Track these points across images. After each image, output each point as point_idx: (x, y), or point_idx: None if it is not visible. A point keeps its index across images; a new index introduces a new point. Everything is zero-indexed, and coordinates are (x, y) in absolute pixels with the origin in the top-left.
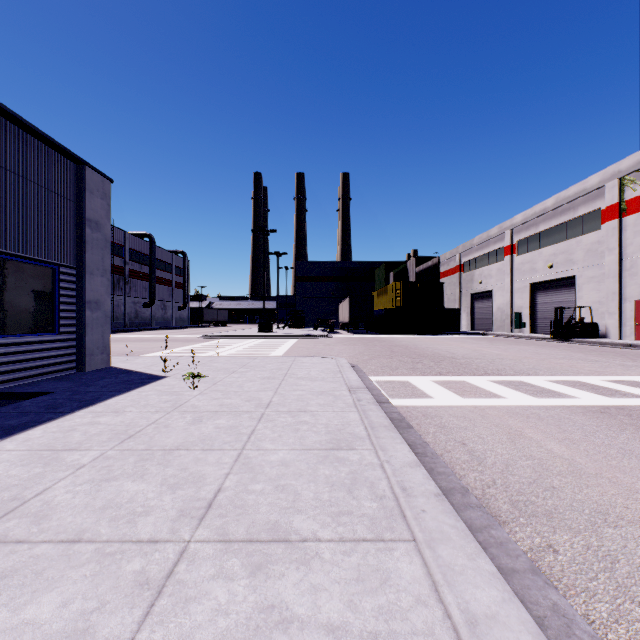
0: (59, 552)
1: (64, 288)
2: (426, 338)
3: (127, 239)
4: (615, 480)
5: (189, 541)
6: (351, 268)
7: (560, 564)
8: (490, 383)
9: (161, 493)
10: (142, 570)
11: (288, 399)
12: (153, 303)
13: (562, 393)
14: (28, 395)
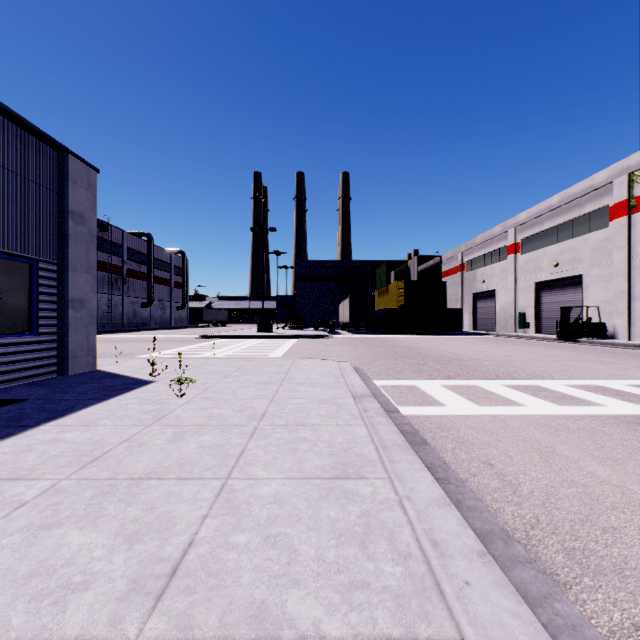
0: None
1: (43, 285)
2: (429, 338)
3: (125, 238)
4: None
5: None
6: (351, 267)
7: None
8: (505, 388)
9: (113, 549)
10: None
11: (285, 409)
12: (151, 303)
13: (586, 400)
14: None
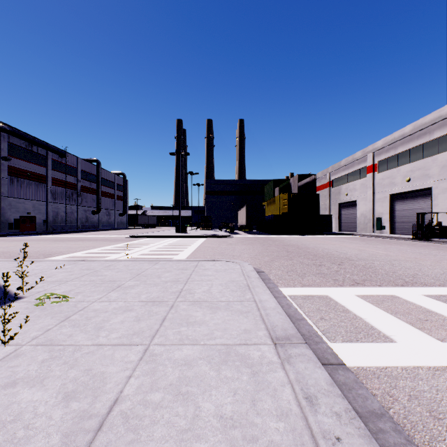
0: None
1: None
2: (308, 238)
3: (79, 163)
4: None
5: None
6: (246, 185)
7: None
8: (434, 301)
9: None
10: None
11: (157, 386)
12: (99, 211)
13: None
14: None
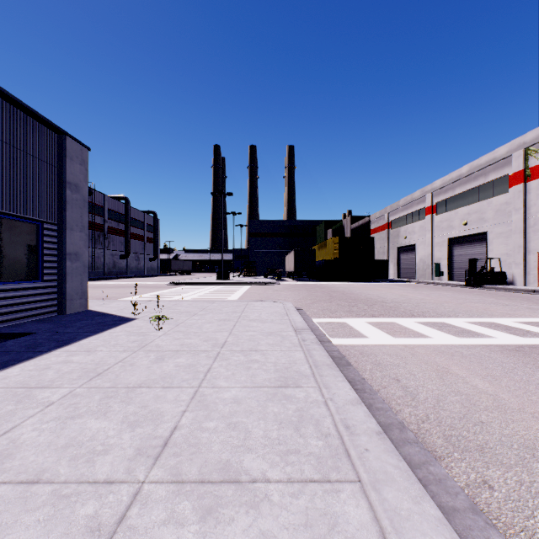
0: (17, 494)
1: (47, 242)
2: (359, 285)
3: (106, 201)
4: (537, 415)
5: (143, 482)
6: (296, 225)
7: (496, 501)
8: (417, 324)
9: (121, 431)
10: (95, 514)
11: (241, 339)
12: (128, 255)
13: (480, 333)
14: (13, 335)
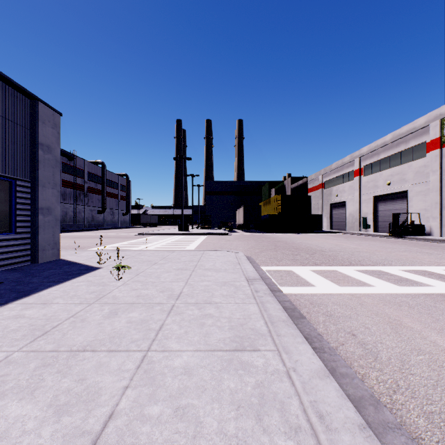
0: None
1: (20, 197)
2: (299, 235)
3: (86, 165)
4: None
5: None
6: (244, 186)
7: None
8: (357, 272)
9: (43, 421)
10: None
11: (196, 290)
12: (104, 210)
13: (418, 281)
14: None
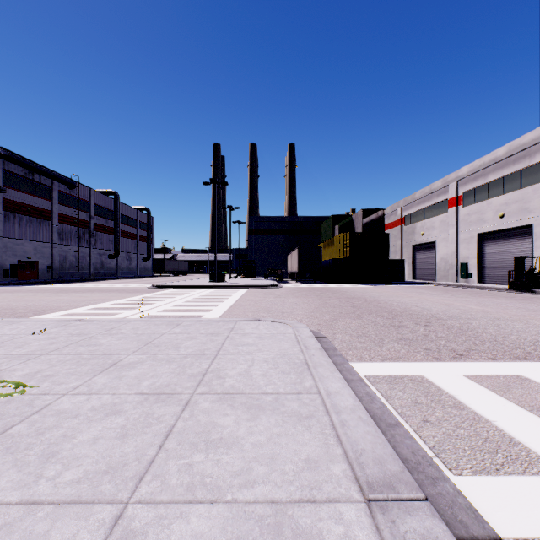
0: None
1: None
2: (376, 288)
3: (93, 195)
4: None
5: None
6: (298, 222)
7: None
8: None
9: None
10: None
11: None
12: (118, 254)
13: None
14: None
